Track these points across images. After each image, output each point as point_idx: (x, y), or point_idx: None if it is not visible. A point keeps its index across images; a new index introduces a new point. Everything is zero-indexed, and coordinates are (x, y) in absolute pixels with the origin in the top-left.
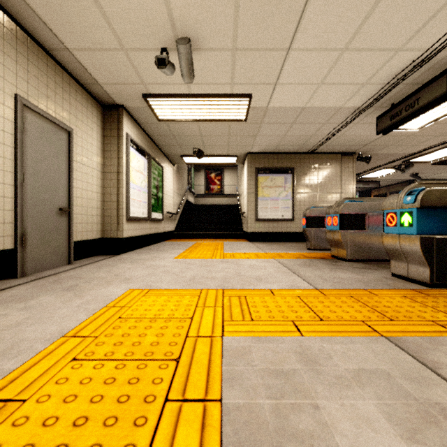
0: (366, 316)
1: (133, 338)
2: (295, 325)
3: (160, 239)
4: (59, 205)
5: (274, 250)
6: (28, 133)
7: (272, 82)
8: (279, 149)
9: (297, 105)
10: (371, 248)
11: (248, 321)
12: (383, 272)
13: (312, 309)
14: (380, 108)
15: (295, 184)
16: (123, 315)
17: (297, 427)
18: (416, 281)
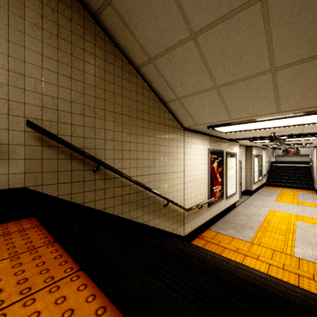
0: None
1: (279, 218)
2: (313, 223)
3: (260, 187)
4: (239, 183)
5: None
6: None
7: None
8: None
9: None
10: None
11: (302, 221)
12: None
13: None
14: None
15: None
16: (273, 214)
17: (305, 228)
18: None
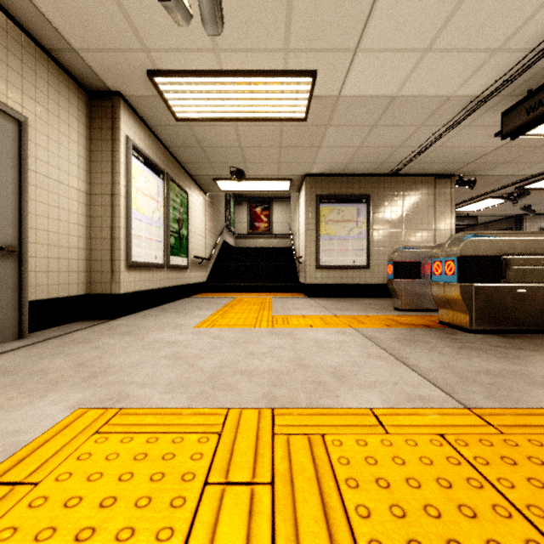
0: None
1: None
2: None
3: (184, 294)
4: None
5: (347, 311)
6: None
7: (351, 46)
8: (350, 169)
9: (384, 93)
10: (509, 312)
11: None
12: None
13: (509, 499)
14: (509, 98)
15: (371, 217)
16: None
17: None
18: None
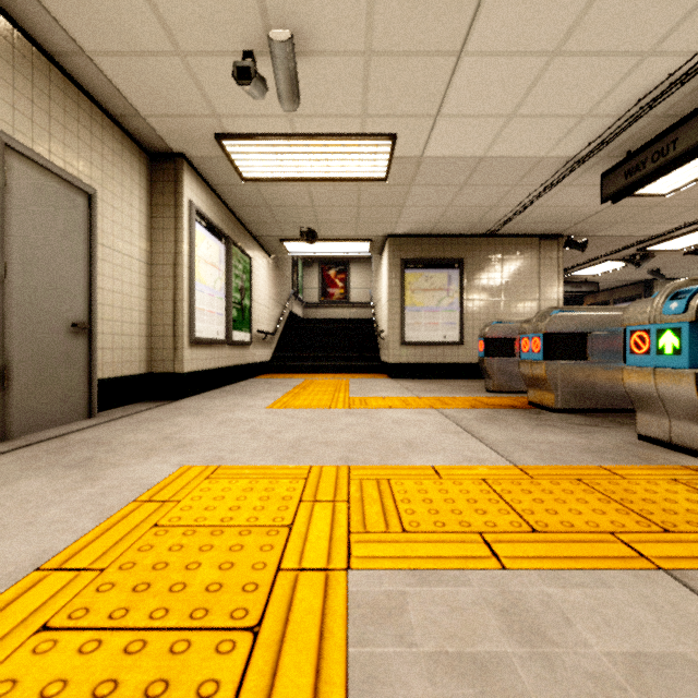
0: (616, 522)
1: (172, 573)
2: (487, 543)
3: (247, 375)
4: (72, 318)
5: (433, 393)
6: (14, 194)
7: (431, 112)
8: (440, 229)
9: (471, 154)
10: (596, 391)
11: (396, 533)
12: (623, 433)
13: (513, 507)
14: (609, 159)
15: (464, 285)
16: (164, 519)
17: None
18: (686, 450)
